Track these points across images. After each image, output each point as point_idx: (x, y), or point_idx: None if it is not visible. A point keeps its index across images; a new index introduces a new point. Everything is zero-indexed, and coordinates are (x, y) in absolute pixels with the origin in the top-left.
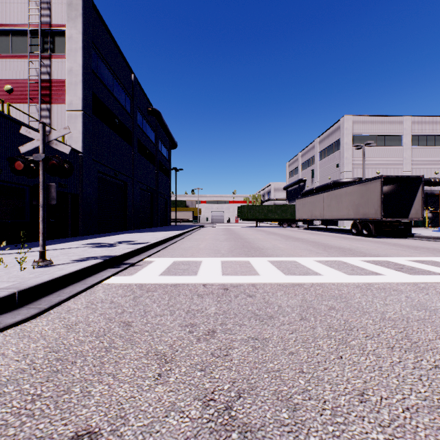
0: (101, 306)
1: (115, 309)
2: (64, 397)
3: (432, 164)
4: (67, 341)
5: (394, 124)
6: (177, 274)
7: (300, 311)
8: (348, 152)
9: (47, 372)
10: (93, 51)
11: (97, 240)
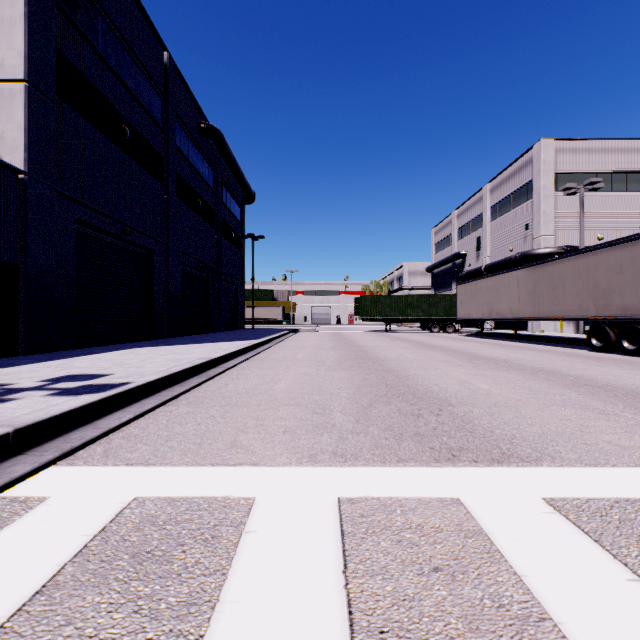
0: None
1: None
2: None
3: None
4: None
5: (628, 153)
6: None
7: None
8: (549, 203)
9: None
10: None
11: (12, 373)
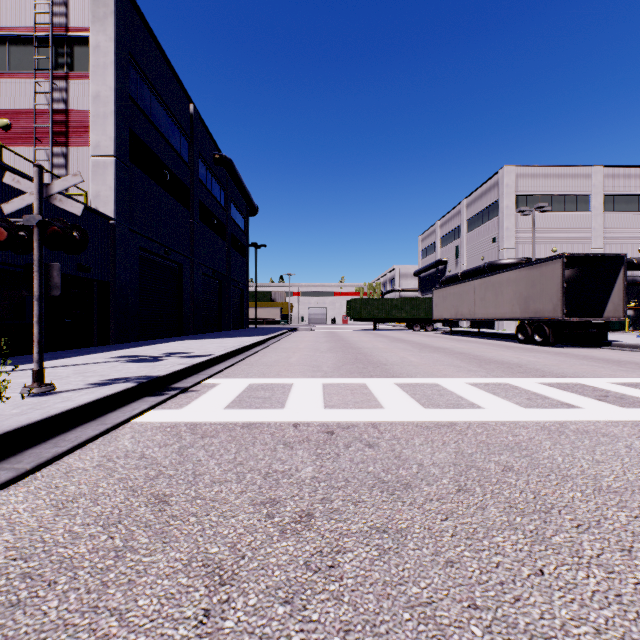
0: (123, 465)
1: (145, 470)
2: None
3: (634, 238)
4: (51, 535)
5: (578, 178)
6: (253, 406)
7: (456, 475)
8: (511, 221)
9: None
10: (132, 68)
11: (136, 351)
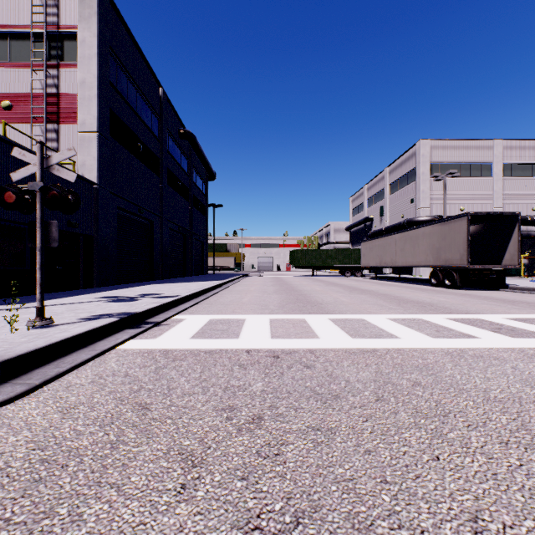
0: (111, 381)
1: (129, 385)
2: (44, 524)
3: (528, 199)
4: (60, 432)
5: (482, 149)
6: (214, 337)
7: (375, 388)
8: (426, 185)
9: (24, 481)
10: (112, 58)
11: (116, 293)
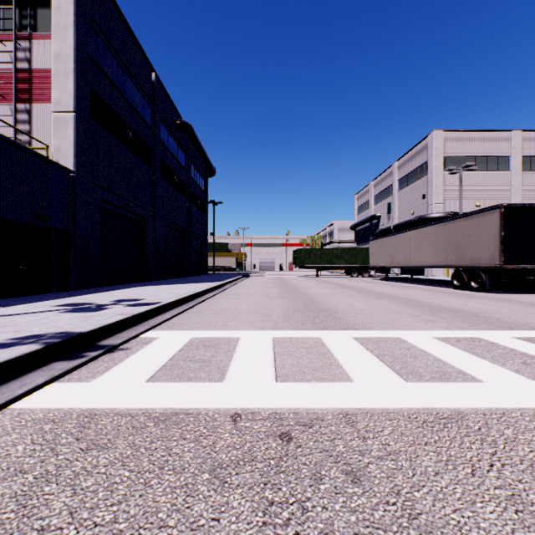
0: None
1: None
2: None
3: None
4: None
5: (499, 141)
6: (185, 377)
7: None
8: (439, 179)
9: None
10: (94, 32)
11: (87, 298)
